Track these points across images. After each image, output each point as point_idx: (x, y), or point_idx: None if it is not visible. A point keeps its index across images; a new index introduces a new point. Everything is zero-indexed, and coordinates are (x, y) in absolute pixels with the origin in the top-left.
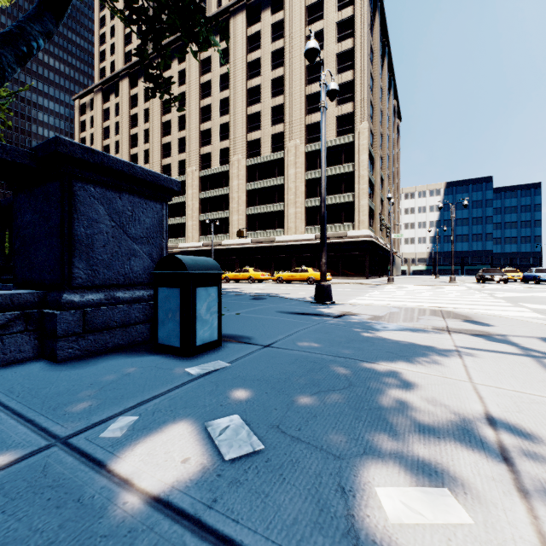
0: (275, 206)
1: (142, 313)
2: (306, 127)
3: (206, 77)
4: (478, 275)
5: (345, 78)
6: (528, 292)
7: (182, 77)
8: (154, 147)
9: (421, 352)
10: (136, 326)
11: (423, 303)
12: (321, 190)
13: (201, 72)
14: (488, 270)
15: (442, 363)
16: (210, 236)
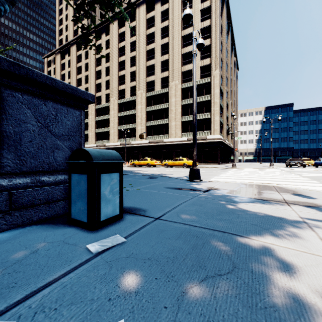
0: (163, 121)
1: (63, 192)
2: (182, 73)
3: (122, 43)
4: (287, 162)
5: (205, 44)
6: (321, 173)
7: (108, 44)
8: (91, 86)
9: (278, 224)
10: (57, 202)
11: (259, 180)
12: (193, 108)
13: (119, 40)
14: (293, 159)
15: (302, 237)
16: (124, 139)
